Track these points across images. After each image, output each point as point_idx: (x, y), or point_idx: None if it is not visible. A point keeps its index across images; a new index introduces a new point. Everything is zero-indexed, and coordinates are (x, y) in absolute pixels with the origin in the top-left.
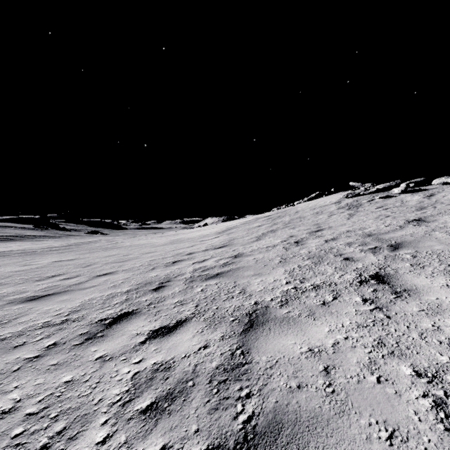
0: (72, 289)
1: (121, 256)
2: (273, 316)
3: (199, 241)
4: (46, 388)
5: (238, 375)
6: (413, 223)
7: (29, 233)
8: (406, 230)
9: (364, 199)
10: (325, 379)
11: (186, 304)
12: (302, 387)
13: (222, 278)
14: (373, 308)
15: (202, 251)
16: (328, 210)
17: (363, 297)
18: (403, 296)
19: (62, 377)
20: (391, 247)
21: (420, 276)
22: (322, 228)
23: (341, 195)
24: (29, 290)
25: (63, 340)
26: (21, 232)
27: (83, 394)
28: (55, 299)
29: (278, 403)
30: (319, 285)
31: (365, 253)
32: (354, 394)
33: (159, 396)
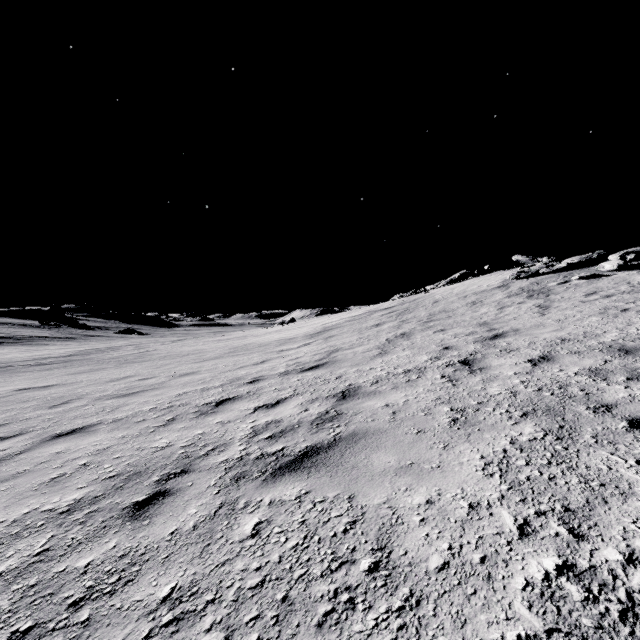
0: None
1: (135, 382)
2: None
3: (276, 351)
4: None
5: None
6: None
7: (31, 332)
8: None
9: (550, 280)
10: None
11: (189, 627)
12: None
13: (315, 472)
14: None
15: (279, 375)
16: (491, 299)
17: None
18: None
19: None
20: None
21: None
22: (500, 331)
23: (502, 275)
24: None
25: None
26: (18, 331)
27: None
28: None
29: None
30: None
31: None
32: None
33: None
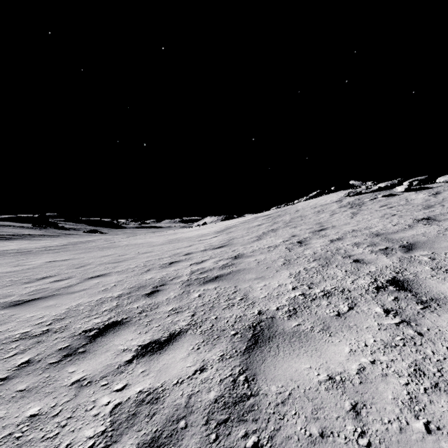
0: (61, 293)
1: (117, 257)
2: (281, 329)
3: (197, 240)
4: (6, 425)
5: (241, 412)
6: (422, 222)
7: (28, 232)
8: (416, 229)
9: (366, 197)
10: (356, 423)
11: (181, 313)
12: (327, 435)
13: (221, 281)
14: (399, 321)
15: (201, 251)
16: (329, 209)
17: (384, 307)
18: (432, 306)
19: (28, 409)
20: (404, 248)
21: (445, 282)
22: (325, 227)
23: (341, 193)
24: (15, 293)
25: (39, 357)
26: (19, 231)
27: (48, 435)
28: (40, 305)
29: None
30: (330, 291)
31: (377, 254)
32: None
33: (142, 443)
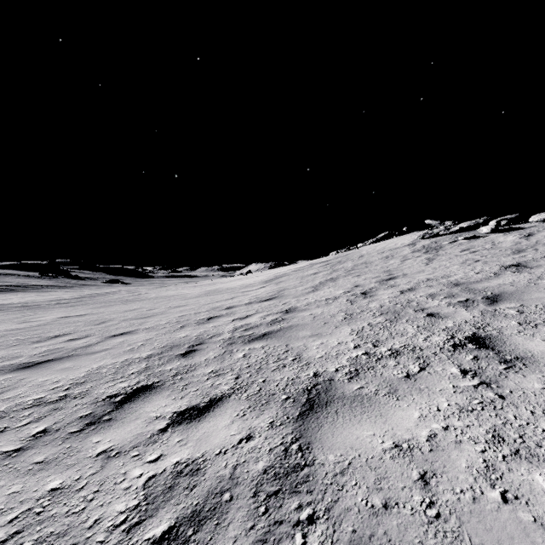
0: (78, 353)
1: (144, 311)
2: (341, 393)
3: (241, 292)
4: (23, 500)
5: (294, 484)
6: (511, 270)
7: (34, 282)
8: (503, 278)
9: (445, 240)
10: (424, 494)
11: (223, 375)
12: (391, 506)
13: (270, 339)
14: (478, 383)
15: (245, 304)
16: (400, 254)
17: (461, 368)
18: (517, 366)
19: (48, 483)
20: (487, 300)
21: (534, 339)
22: (394, 275)
23: (415, 235)
24: (23, 354)
25: (57, 426)
26: (24, 281)
27: (73, 510)
28: (55, 367)
29: (356, 533)
30: (399, 350)
31: (455, 307)
32: (471, 520)
33: (182, 517)
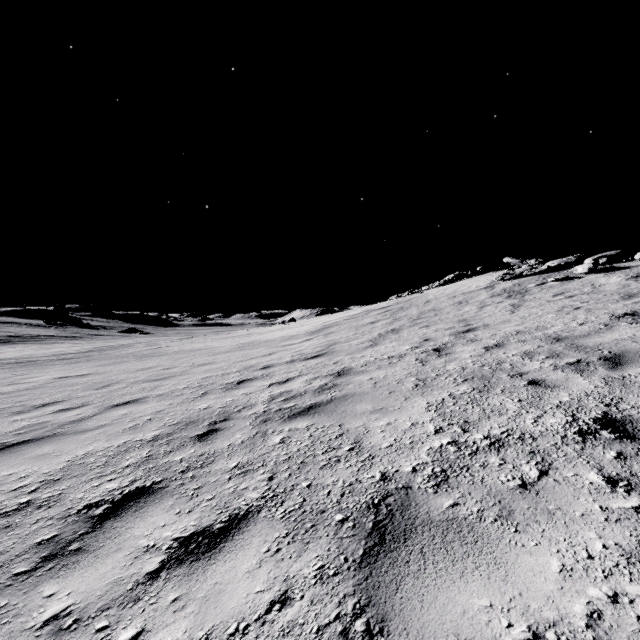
0: (65, 431)
1: (161, 371)
2: (425, 513)
3: (281, 346)
4: None
5: None
6: (626, 320)
7: (38, 331)
8: (618, 331)
9: (530, 282)
10: None
11: (252, 473)
12: None
13: (318, 415)
14: (639, 504)
15: (286, 363)
16: (476, 299)
17: (603, 473)
18: None
19: None
20: (607, 362)
21: None
22: (473, 326)
23: (492, 276)
24: None
25: None
26: (25, 330)
27: None
28: (28, 453)
29: None
30: (500, 437)
31: (565, 372)
32: None
33: None
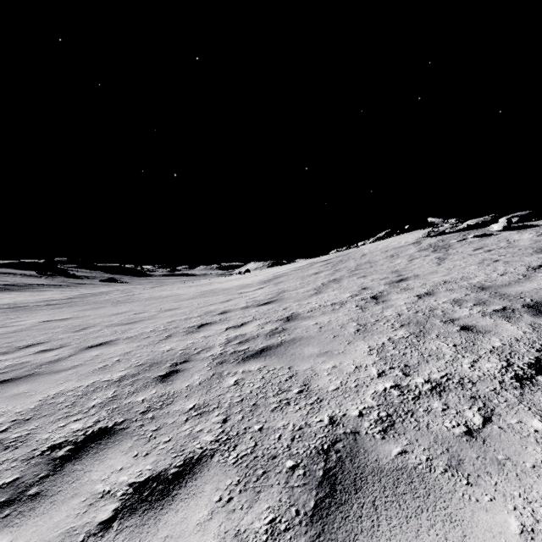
0: (41, 371)
1: (132, 315)
2: (374, 461)
3: (237, 293)
4: None
5: None
6: (541, 271)
7: (31, 281)
8: (536, 281)
9: (452, 238)
10: None
11: (207, 415)
12: None
13: (269, 358)
14: None
15: (241, 309)
16: (405, 253)
17: None
18: None
19: None
20: (531, 309)
21: None
22: (405, 276)
23: (418, 233)
24: None
25: None
26: (20, 280)
27: None
28: (6, 392)
29: None
30: (441, 382)
31: (493, 318)
32: None
33: None
